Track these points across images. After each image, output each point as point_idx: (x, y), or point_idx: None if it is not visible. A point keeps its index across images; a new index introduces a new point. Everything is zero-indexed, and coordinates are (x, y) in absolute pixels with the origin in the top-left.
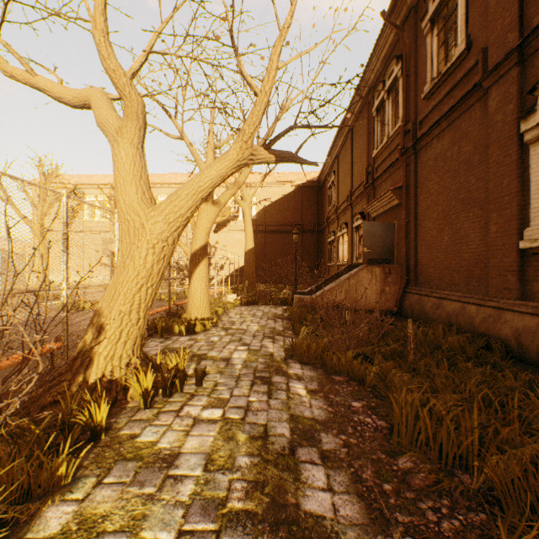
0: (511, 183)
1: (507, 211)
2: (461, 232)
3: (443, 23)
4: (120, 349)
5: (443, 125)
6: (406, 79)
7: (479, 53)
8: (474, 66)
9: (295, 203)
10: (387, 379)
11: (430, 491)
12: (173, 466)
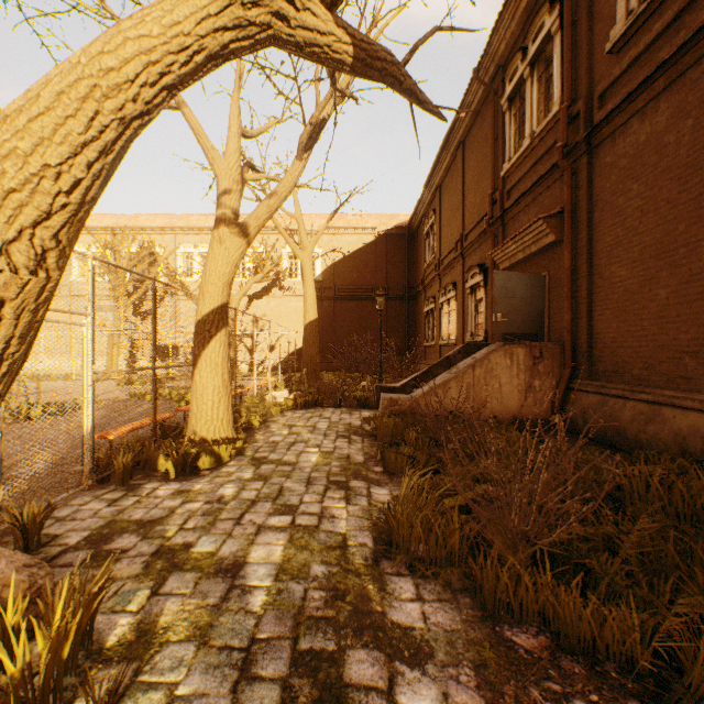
0: None
1: None
2: None
3: None
4: None
5: (657, 85)
6: (571, 29)
7: None
8: None
9: (376, 257)
10: (696, 680)
11: None
12: None
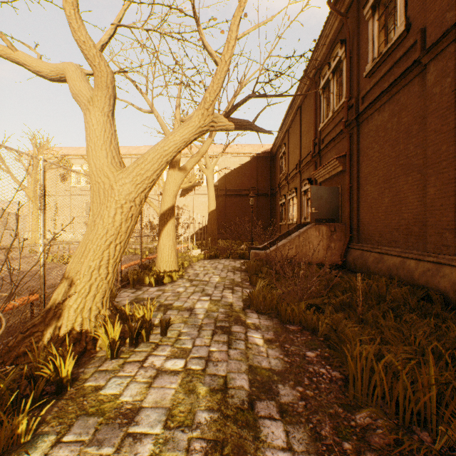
0: (449, 149)
1: (445, 175)
2: (401, 194)
3: (383, 9)
4: (89, 301)
5: (383, 99)
6: (349, 60)
7: (418, 33)
8: (413, 45)
9: (251, 171)
10: (339, 329)
11: (391, 451)
12: (134, 422)
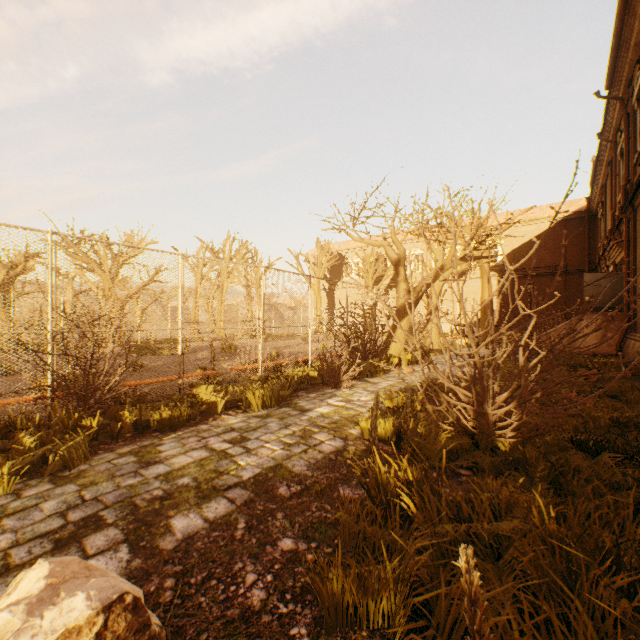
0: None
1: None
2: None
3: None
4: (398, 346)
5: None
6: (627, 141)
7: None
8: None
9: (554, 241)
10: None
11: None
12: (418, 371)
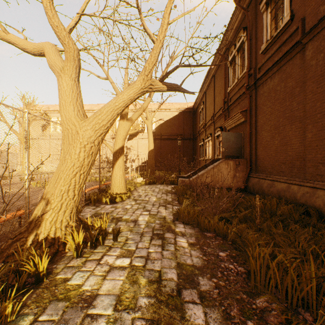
0: (322, 105)
1: (319, 124)
2: (287, 138)
3: (274, 4)
4: (61, 216)
5: (274, 69)
6: (249, 42)
7: (299, 21)
8: (296, 30)
9: (179, 121)
10: (242, 236)
11: None
12: (92, 306)
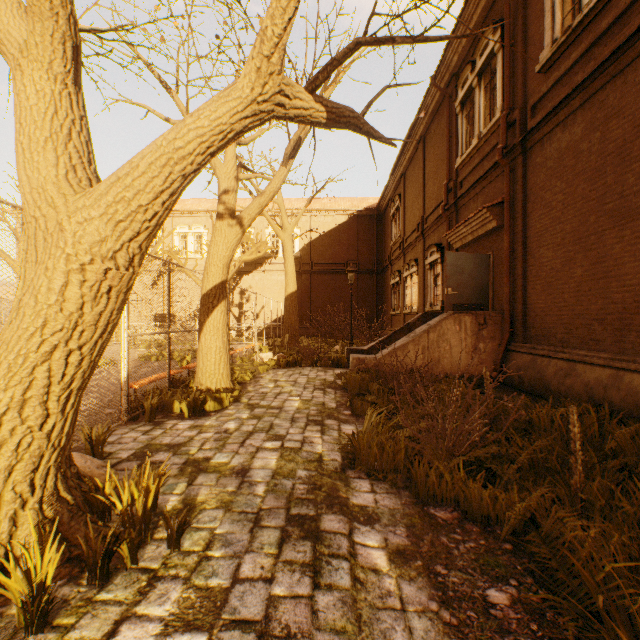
0: None
1: None
2: (609, 260)
3: None
4: None
5: (574, 103)
6: (509, 50)
7: None
8: (634, 2)
9: (348, 236)
10: (545, 528)
11: None
12: None
